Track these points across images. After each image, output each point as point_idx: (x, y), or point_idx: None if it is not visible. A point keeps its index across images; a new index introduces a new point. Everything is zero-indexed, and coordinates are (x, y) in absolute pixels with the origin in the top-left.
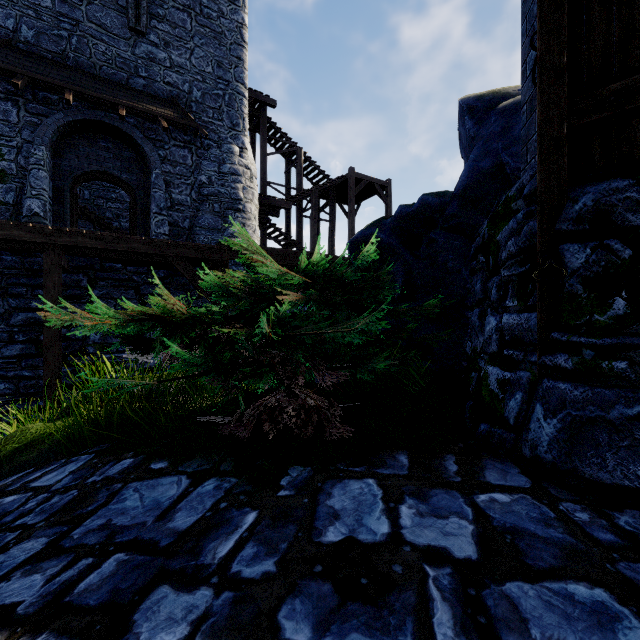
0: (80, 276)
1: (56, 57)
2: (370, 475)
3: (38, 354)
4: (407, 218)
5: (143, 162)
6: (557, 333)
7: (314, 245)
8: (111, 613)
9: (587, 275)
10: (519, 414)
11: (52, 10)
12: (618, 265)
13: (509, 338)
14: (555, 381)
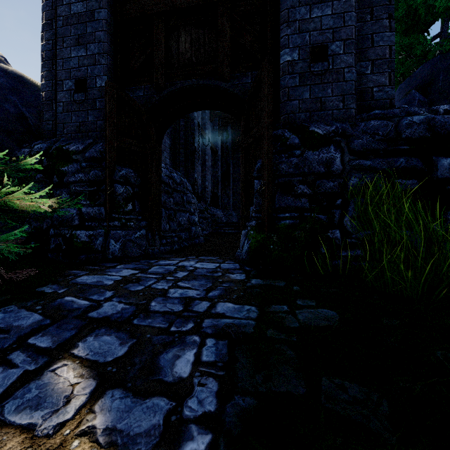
0: None
1: None
2: (81, 275)
3: None
4: None
5: None
6: (114, 214)
7: None
8: (90, 325)
9: (123, 196)
10: (103, 245)
11: None
12: (130, 194)
13: (88, 217)
14: (116, 230)
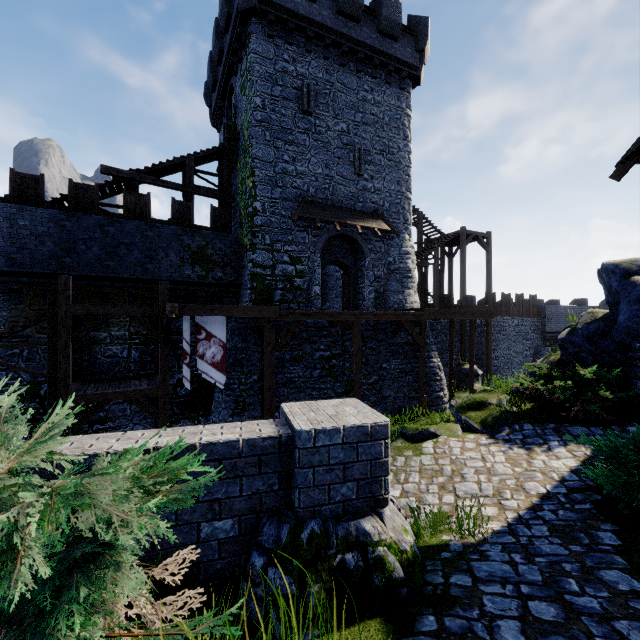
0: (338, 329)
1: (323, 201)
2: (633, 426)
3: (325, 375)
4: (590, 331)
5: (354, 251)
6: None
7: (436, 288)
8: None
9: None
10: None
11: (322, 174)
12: None
13: None
14: None
